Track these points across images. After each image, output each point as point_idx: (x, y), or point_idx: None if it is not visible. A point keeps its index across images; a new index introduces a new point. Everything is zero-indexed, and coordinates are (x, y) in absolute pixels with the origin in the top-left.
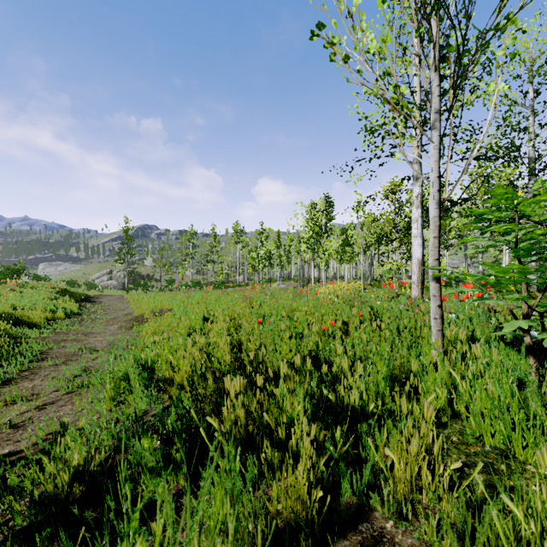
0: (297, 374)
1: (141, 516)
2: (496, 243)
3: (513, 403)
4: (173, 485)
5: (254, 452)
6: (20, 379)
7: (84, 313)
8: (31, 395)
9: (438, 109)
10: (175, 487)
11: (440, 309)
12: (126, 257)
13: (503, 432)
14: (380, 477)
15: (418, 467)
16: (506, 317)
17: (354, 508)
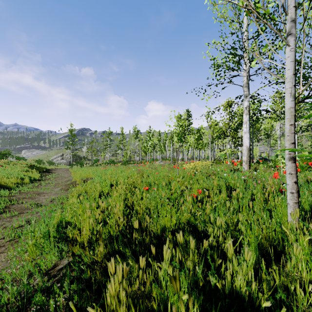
0: (179, 252)
1: None
2: None
3: None
4: None
5: None
6: None
7: (42, 179)
8: None
9: (294, 18)
10: None
11: (296, 185)
12: (71, 146)
13: None
14: None
15: None
16: None
17: None
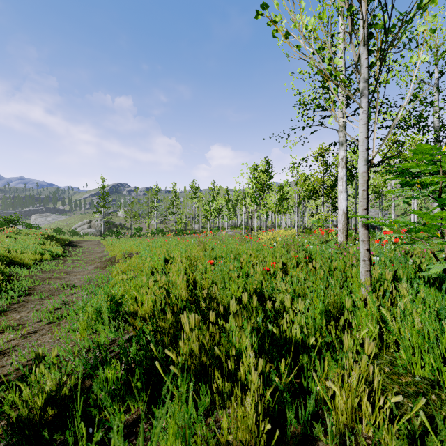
0: (245, 310)
1: (104, 440)
2: (419, 194)
3: (441, 338)
4: (134, 410)
5: (206, 381)
6: (10, 311)
7: (67, 255)
8: (18, 325)
9: (367, 79)
10: (136, 412)
11: (368, 253)
12: (103, 209)
13: (432, 364)
14: (323, 409)
15: (357, 399)
16: (420, 259)
17: (299, 438)
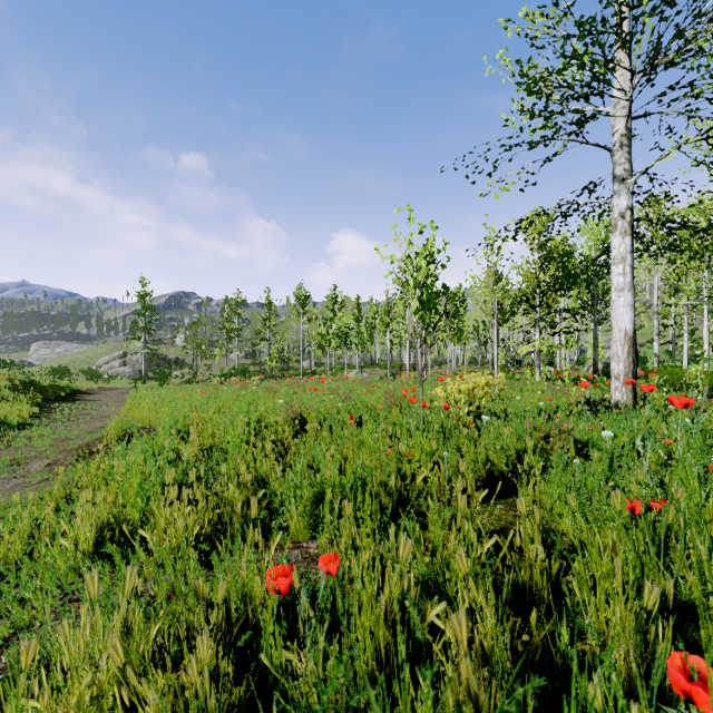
0: None
1: None
2: None
3: None
4: None
5: None
6: None
7: (33, 424)
8: None
9: None
10: None
11: None
12: (144, 334)
13: None
14: None
15: None
16: None
17: None
